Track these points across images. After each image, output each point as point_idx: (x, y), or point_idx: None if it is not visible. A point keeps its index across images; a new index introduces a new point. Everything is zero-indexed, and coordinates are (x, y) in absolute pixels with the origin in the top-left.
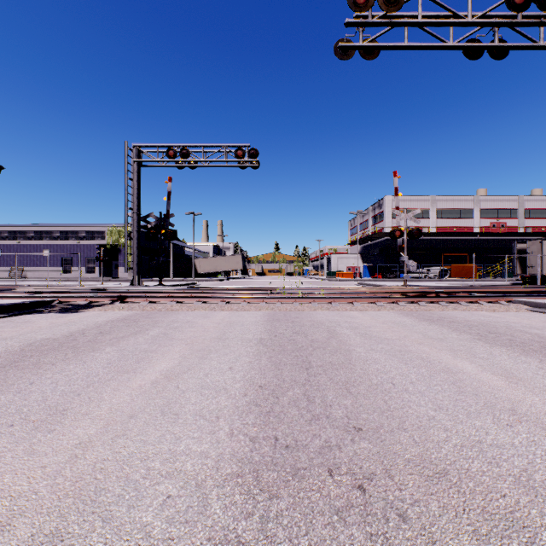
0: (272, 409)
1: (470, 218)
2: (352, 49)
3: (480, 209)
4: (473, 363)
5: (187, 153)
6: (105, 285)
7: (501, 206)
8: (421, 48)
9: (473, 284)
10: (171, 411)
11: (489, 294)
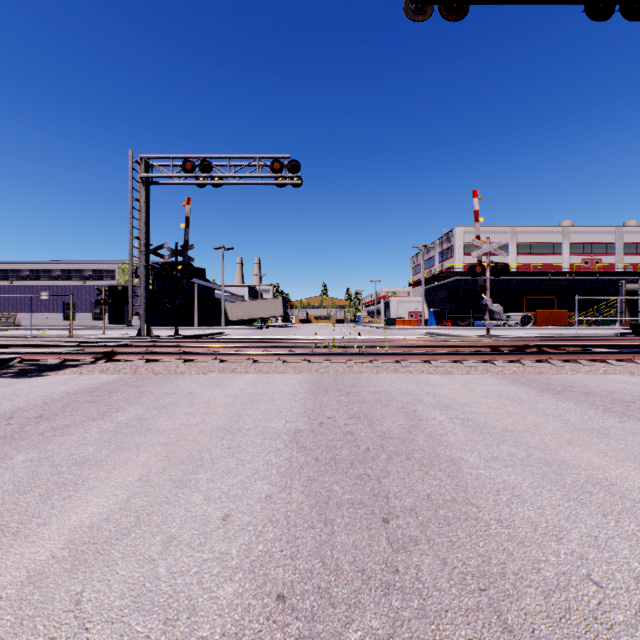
0: None
1: (558, 254)
2: (431, 2)
3: (570, 243)
4: None
5: (209, 166)
6: (107, 335)
7: (595, 239)
8: (528, 1)
9: (576, 334)
10: None
11: (609, 349)
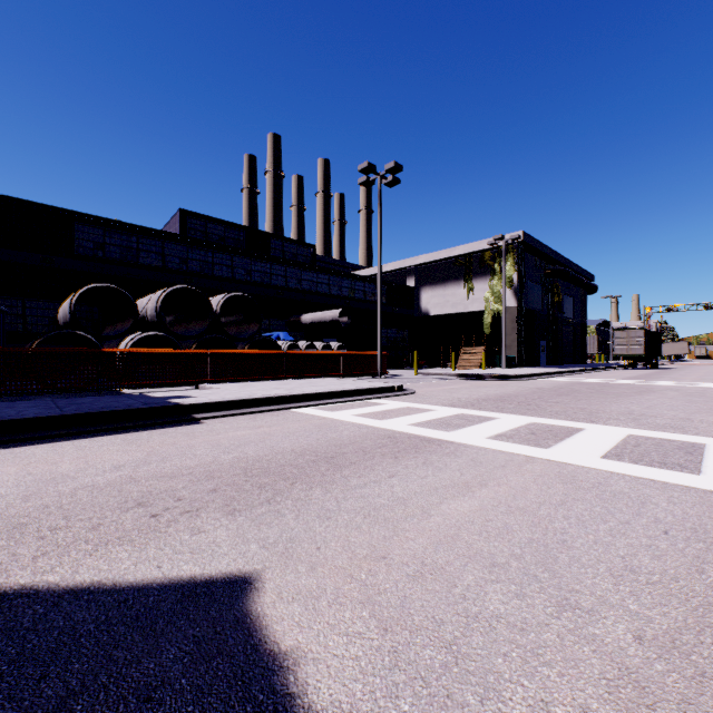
0: None
1: None
2: None
3: None
4: None
5: (676, 309)
6: None
7: None
8: None
9: None
10: None
11: None
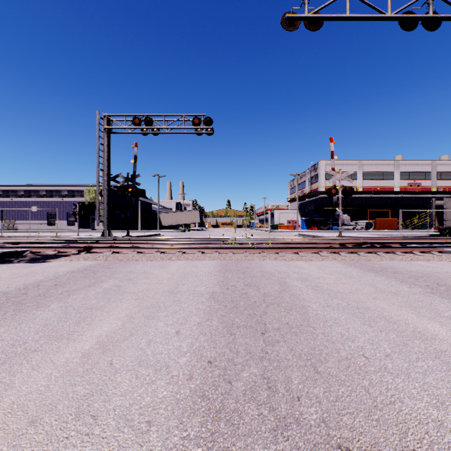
0: (223, 404)
1: (391, 180)
2: (298, 19)
3: (400, 172)
4: (443, 325)
5: (150, 121)
6: (80, 236)
7: (417, 169)
8: (361, 19)
9: (400, 235)
10: (89, 410)
11: (418, 245)
